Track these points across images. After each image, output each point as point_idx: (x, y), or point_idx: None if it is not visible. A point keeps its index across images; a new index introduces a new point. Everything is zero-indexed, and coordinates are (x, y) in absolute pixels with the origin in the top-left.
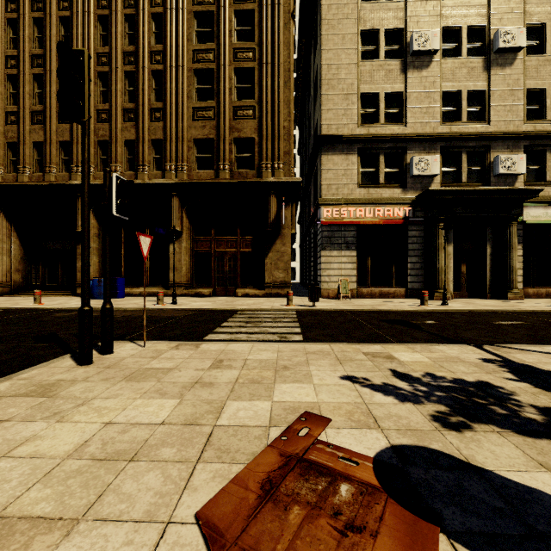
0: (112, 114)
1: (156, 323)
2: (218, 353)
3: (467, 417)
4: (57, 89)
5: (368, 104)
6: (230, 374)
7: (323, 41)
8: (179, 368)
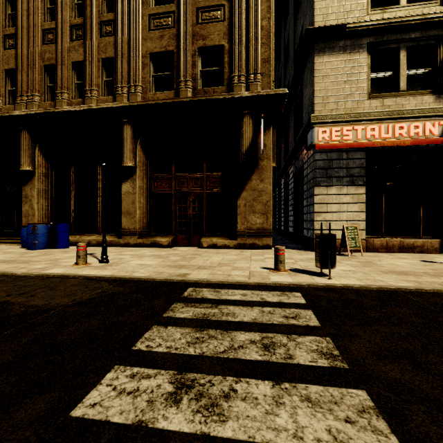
0: (58, 32)
1: None
2: None
3: None
4: (2, 11)
5: None
6: None
7: None
8: None
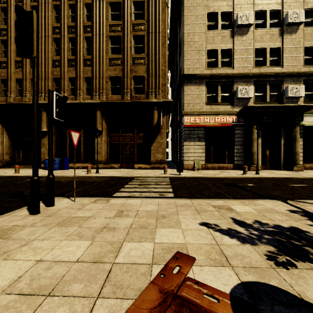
0: (61, 62)
1: (85, 185)
2: (120, 206)
3: (290, 256)
4: None
5: (211, 56)
6: (127, 221)
7: (185, 19)
8: (94, 217)
